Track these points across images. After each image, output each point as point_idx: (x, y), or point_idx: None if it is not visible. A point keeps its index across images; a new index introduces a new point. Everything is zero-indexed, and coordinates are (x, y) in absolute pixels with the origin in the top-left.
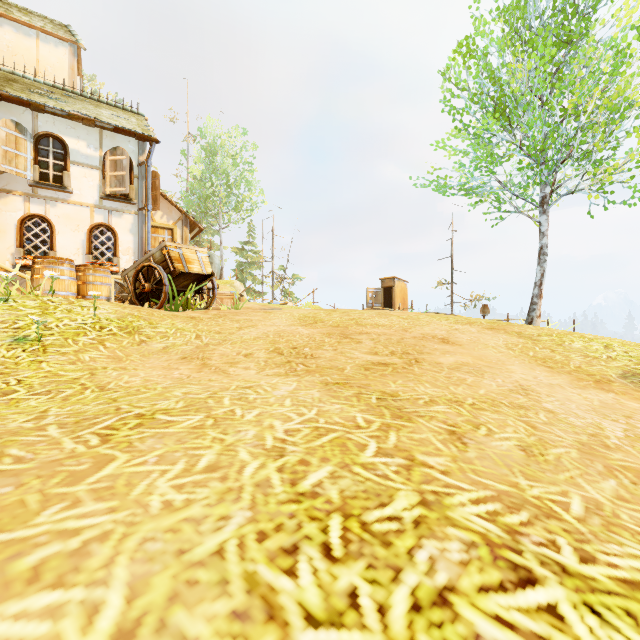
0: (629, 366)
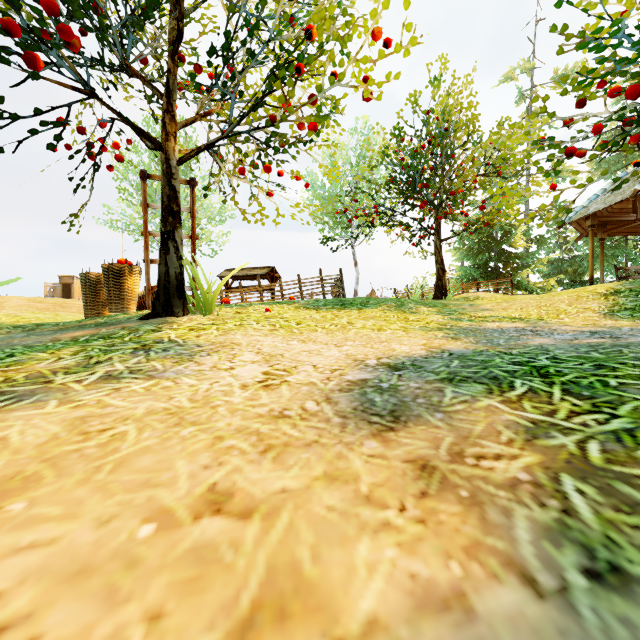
0: None
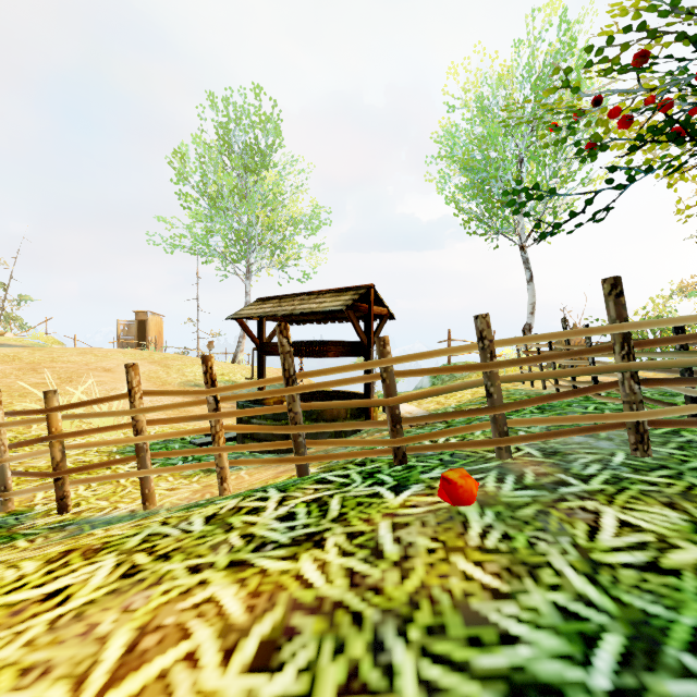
0: (195, 378)
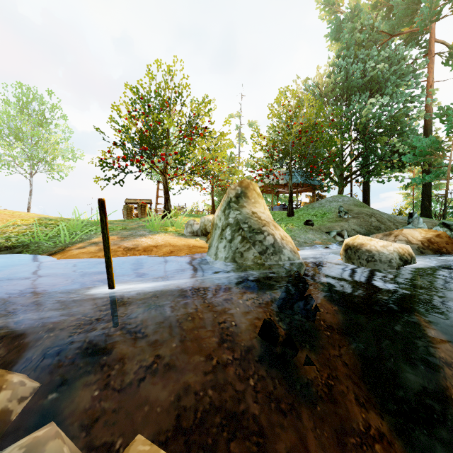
0: None
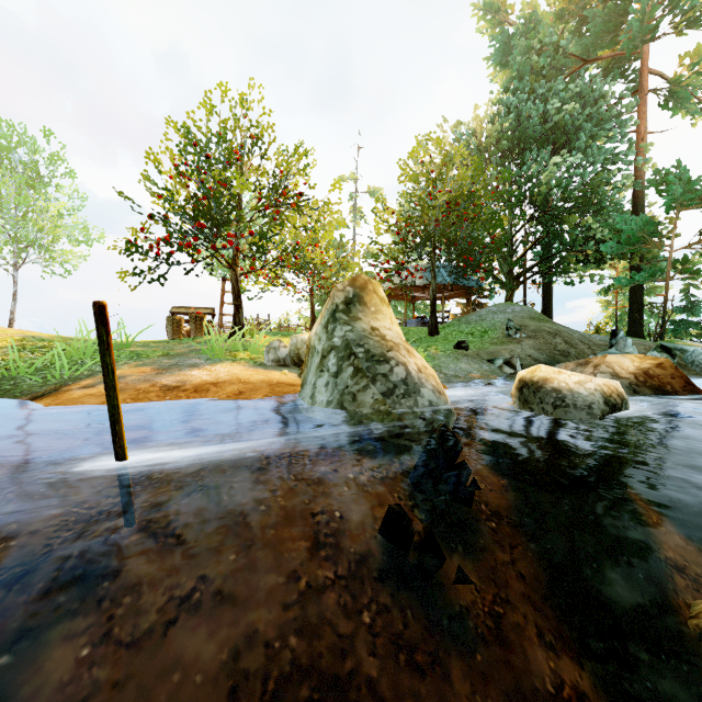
0: None
